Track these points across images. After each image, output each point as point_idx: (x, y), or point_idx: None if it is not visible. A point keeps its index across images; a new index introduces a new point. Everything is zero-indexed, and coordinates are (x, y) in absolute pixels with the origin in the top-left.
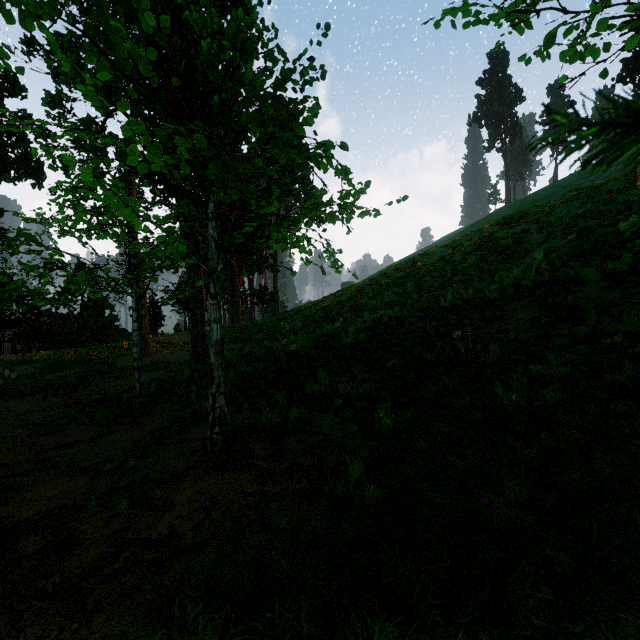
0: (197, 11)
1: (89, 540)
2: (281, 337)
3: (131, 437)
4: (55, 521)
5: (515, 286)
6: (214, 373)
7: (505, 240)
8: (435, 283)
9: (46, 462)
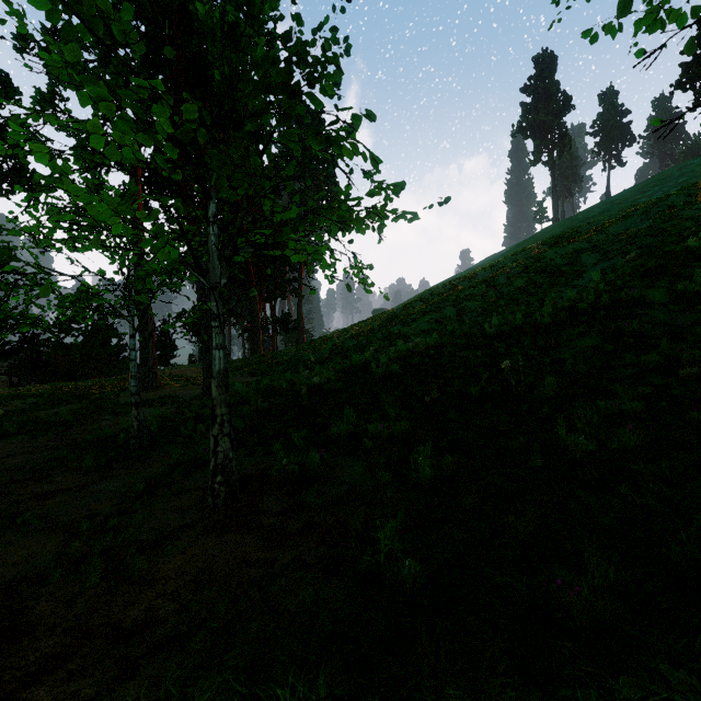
0: (209, 0)
1: (43, 627)
2: (305, 369)
3: (122, 486)
4: (8, 598)
5: (570, 310)
6: (216, 410)
7: (555, 261)
8: (477, 308)
9: (15, 517)
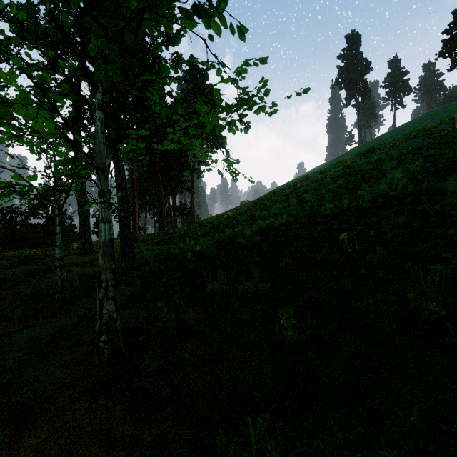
0: None
1: None
2: (194, 240)
3: (36, 335)
4: None
5: (383, 197)
6: (101, 276)
7: (364, 166)
8: (312, 198)
9: None
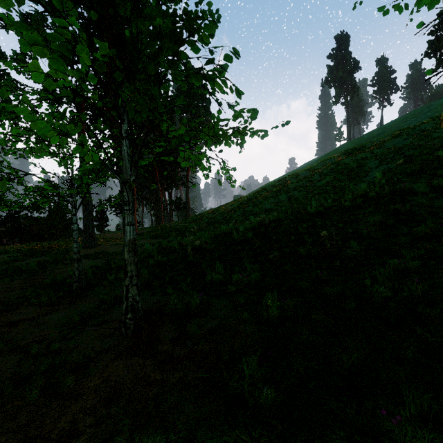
0: None
1: None
2: (190, 234)
3: (65, 317)
4: None
5: (363, 197)
6: (127, 268)
7: (350, 165)
8: (301, 195)
9: None
